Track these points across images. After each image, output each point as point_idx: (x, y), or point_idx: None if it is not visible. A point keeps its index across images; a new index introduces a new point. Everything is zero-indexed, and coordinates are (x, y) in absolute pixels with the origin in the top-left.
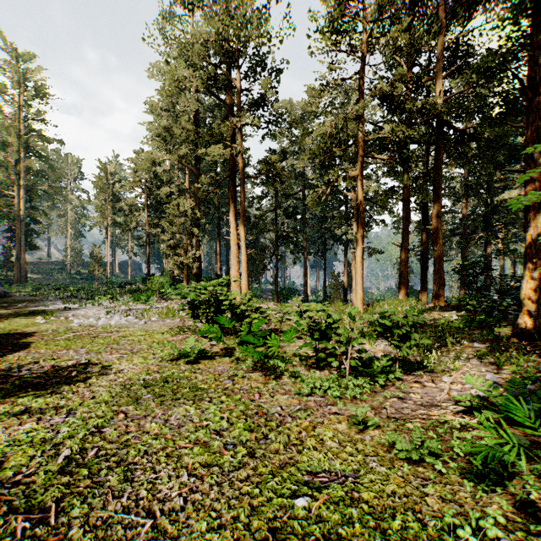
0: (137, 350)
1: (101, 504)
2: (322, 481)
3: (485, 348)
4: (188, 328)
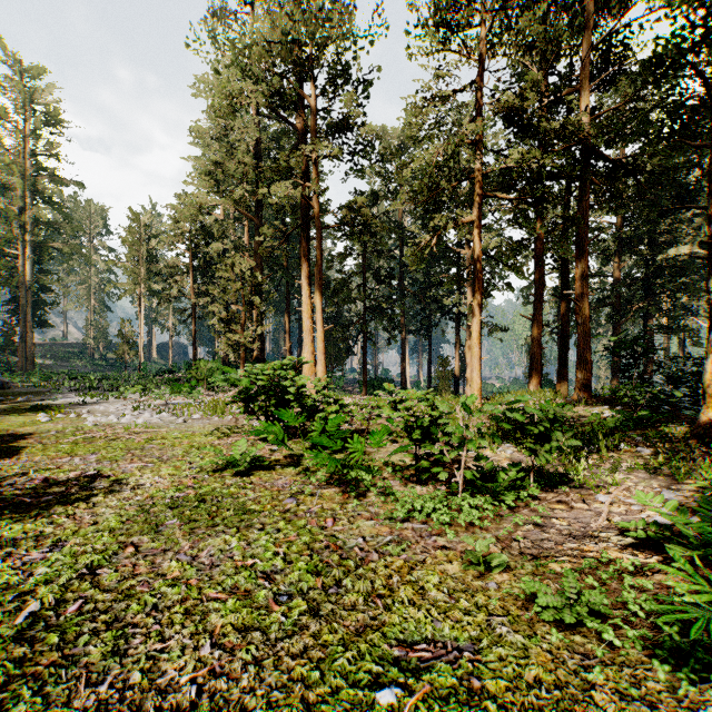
0: (168, 457)
1: (65, 695)
2: (422, 657)
3: (654, 455)
4: (241, 428)
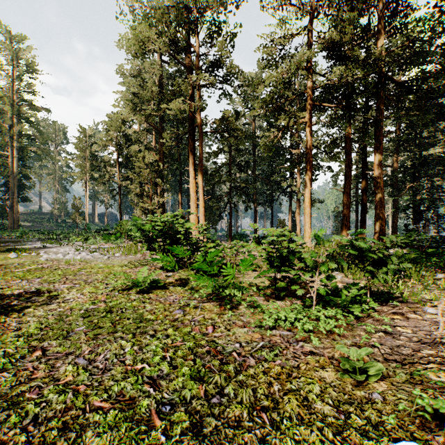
0: (91, 280)
1: None
2: None
3: None
4: (146, 261)
